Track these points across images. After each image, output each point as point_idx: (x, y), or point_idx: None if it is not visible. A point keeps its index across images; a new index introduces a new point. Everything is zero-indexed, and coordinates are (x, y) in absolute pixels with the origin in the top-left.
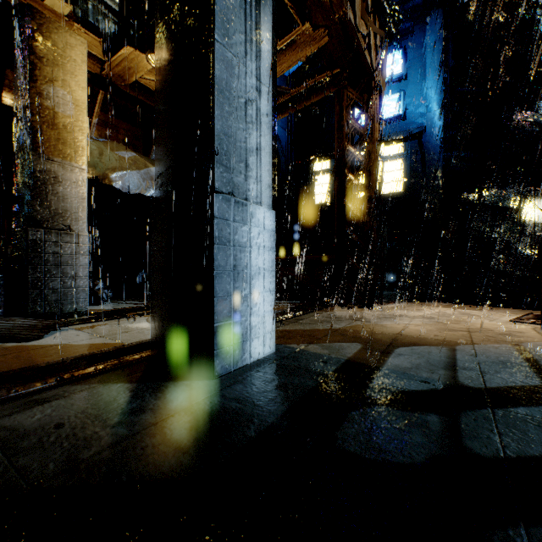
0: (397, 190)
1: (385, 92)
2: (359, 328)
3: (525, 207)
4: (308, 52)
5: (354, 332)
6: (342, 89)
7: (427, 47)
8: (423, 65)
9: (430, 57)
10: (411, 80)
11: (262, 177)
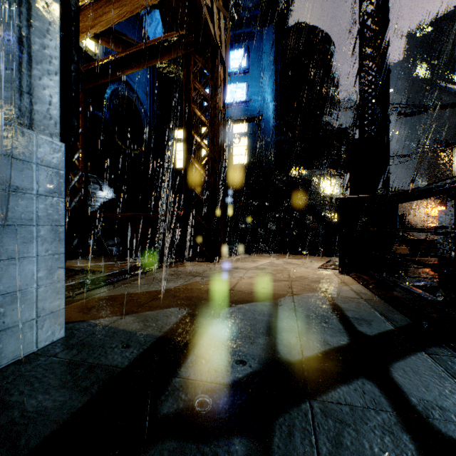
0: (243, 162)
1: (234, 80)
2: (195, 285)
3: (324, 184)
4: (151, 1)
5: (188, 291)
6: (190, 54)
7: (264, 51)
8: (262, 65)
9: (266, 60)
10: (253, 74)
11: (34, 88)
